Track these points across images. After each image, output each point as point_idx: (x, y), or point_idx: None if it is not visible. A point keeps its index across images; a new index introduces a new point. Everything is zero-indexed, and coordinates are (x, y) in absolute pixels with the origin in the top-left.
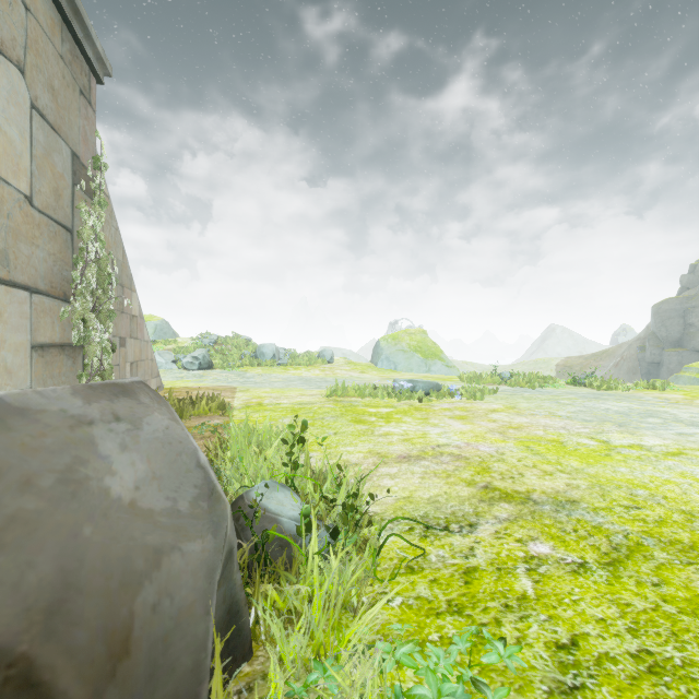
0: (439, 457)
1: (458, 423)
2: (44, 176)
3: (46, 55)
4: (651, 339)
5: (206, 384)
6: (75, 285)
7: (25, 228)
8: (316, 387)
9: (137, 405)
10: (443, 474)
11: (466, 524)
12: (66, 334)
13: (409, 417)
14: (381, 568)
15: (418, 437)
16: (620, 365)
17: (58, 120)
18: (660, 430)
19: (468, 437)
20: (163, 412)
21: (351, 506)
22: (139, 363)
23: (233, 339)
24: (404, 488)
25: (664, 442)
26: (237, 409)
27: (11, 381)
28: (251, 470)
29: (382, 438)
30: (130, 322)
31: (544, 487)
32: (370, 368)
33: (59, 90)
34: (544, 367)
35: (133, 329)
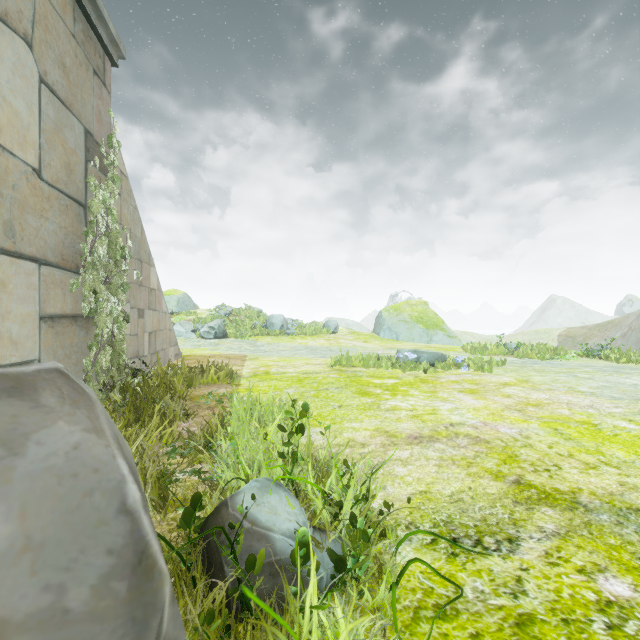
0: (455, 438)
1: (469, 397)
2: (54, 150)
3: (56, 32)
4: None
5: (220, 352)
6: (85, 257)
7: (33, 201)
8: (321, 356)
9: (28, 411)
10: (463, 462)
11: (504, 538)
12: (78, 306)
13: (415, 390)
14: (401, 606)
15: (428, 413)
16: (628, 336)
17: (70, 97)
18: None
19: (483, 415)
20: (76, 419)
21: (362, 532)
22: (157, 332)
23: (245, 310)
24: (419, 479)
25: None
26: (245, 377)
27: (17, 352)
28: (247, 453)
29: (389, 413)
30: (148, 295)
31: (592, 486)
32: (373, 338)
33: (71, 67)
34: (545, 337)
35: (152, 301)
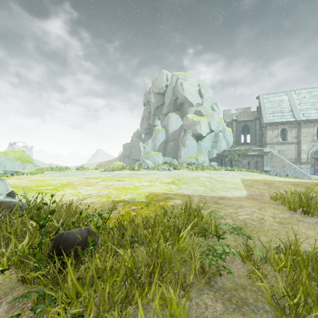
0: None
1: (16, 180)
2: None
3: None
4: (122, 155)
5: None
6: None
7: None
8: None
9: None
10: None
11: None
12: None
13: None
14: None
15: None
16: None
17: None
18: (73, 176)
19: (16, 182)
20: None
21: None
22: None
23: None
24: None
25: (68, 178)
26: None
27: None
28: None
29: None
30: None
31: (24, 185)
32: None
33: None
34: (92, 166)
35: None
